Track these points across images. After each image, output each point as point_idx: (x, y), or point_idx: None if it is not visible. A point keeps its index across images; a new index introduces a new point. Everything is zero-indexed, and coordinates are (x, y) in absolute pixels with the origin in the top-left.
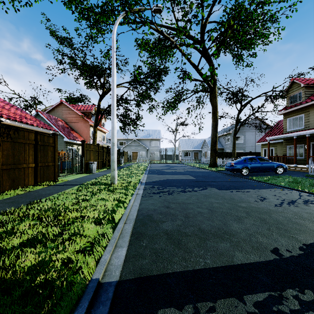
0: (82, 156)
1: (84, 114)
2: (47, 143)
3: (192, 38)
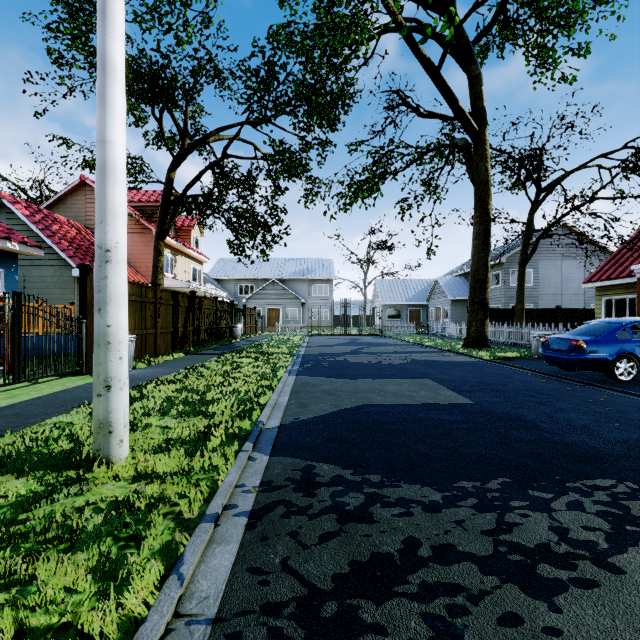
0: (78, 318)
1: (140, 212)
2: None
3: None
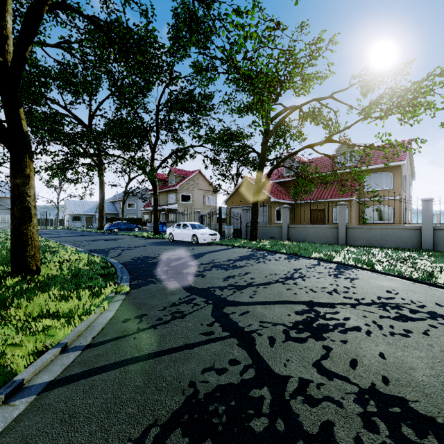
0: None
1: None
2: None
3: (81, 121)
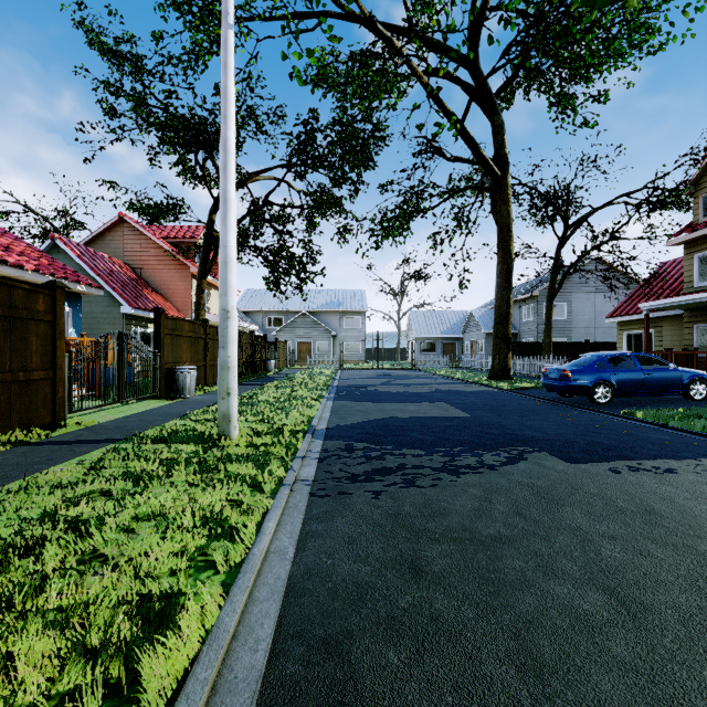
0: (155, 352)
1: (177, 248)
2: (26, 312)
3: (448, 50)
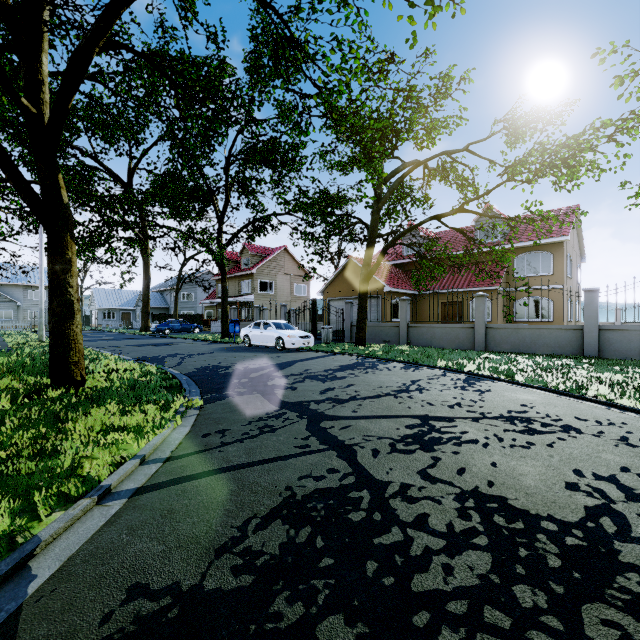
0: None
1: None
2: None
3: (117, 177)
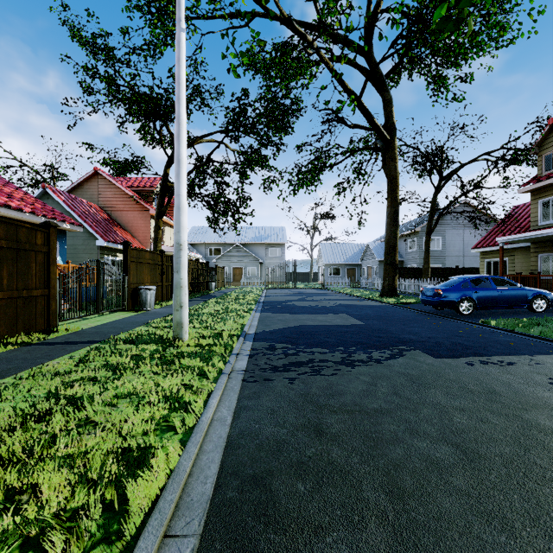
0: (124, 275)
1: (139, 195)
2: (28, 245)
3: (349, 42)
